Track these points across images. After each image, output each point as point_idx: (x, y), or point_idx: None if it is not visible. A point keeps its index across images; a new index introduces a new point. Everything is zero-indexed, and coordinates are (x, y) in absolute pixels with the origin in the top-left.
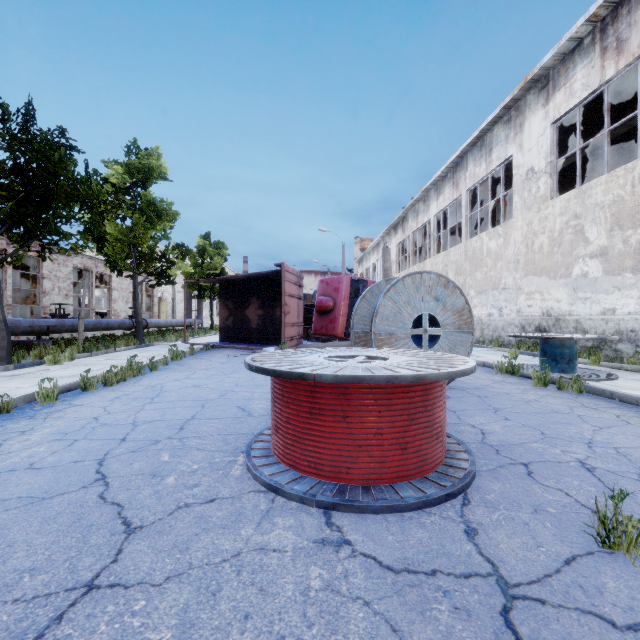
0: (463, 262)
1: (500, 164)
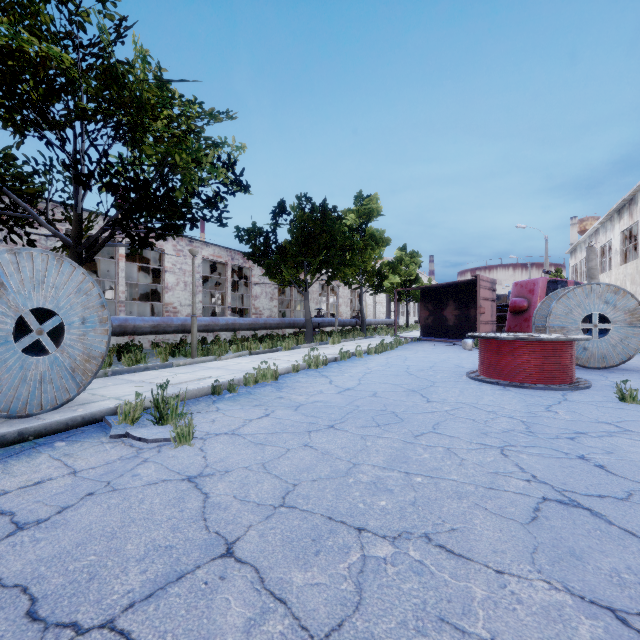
0: None
1: None
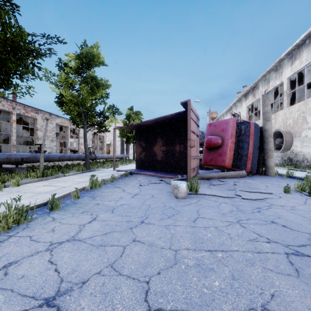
0: None
1: None
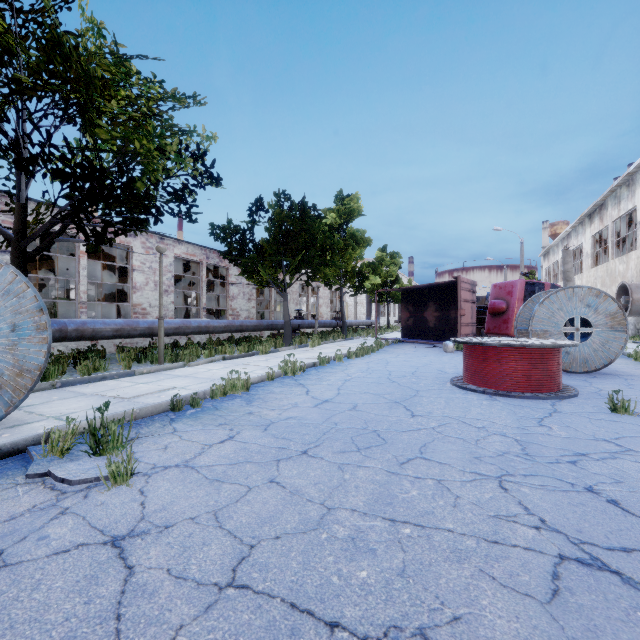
0: None
1: None
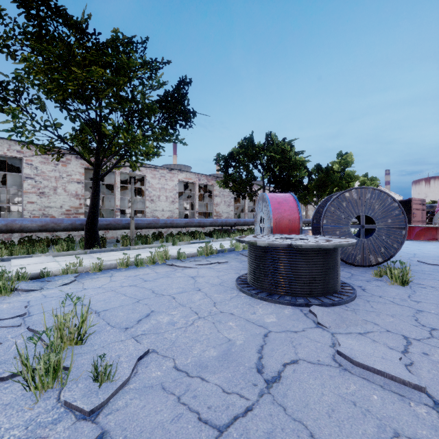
0: None
1: None
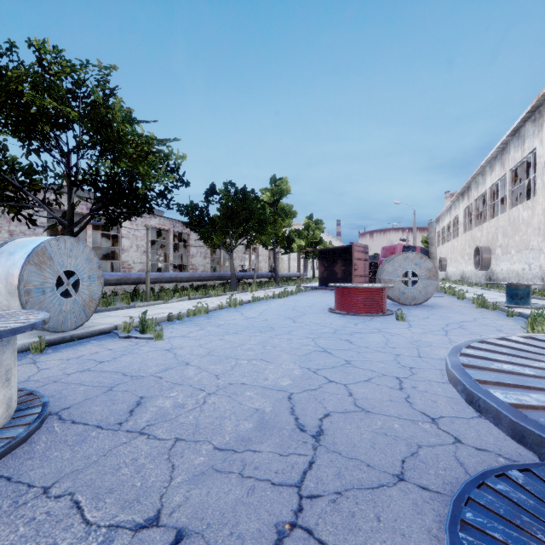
0: (507, 227)
1: (530, 152)
